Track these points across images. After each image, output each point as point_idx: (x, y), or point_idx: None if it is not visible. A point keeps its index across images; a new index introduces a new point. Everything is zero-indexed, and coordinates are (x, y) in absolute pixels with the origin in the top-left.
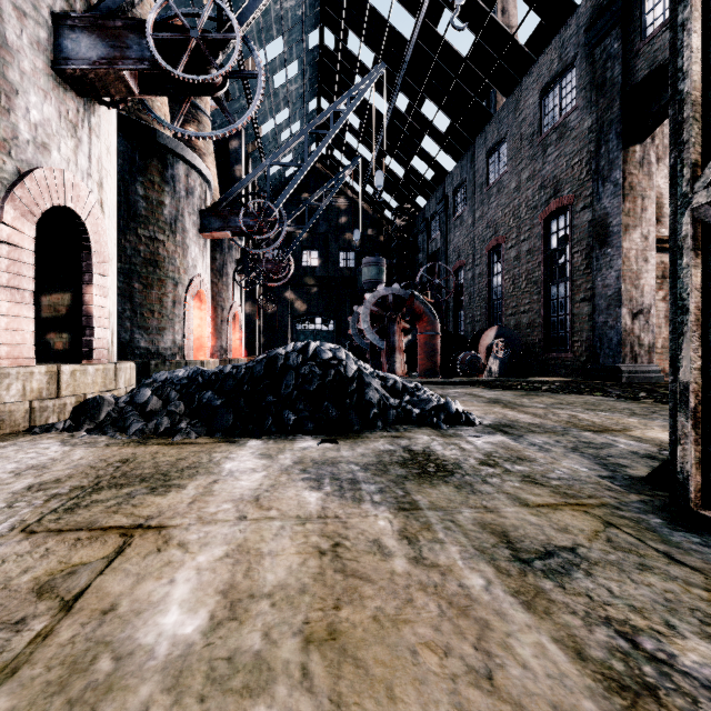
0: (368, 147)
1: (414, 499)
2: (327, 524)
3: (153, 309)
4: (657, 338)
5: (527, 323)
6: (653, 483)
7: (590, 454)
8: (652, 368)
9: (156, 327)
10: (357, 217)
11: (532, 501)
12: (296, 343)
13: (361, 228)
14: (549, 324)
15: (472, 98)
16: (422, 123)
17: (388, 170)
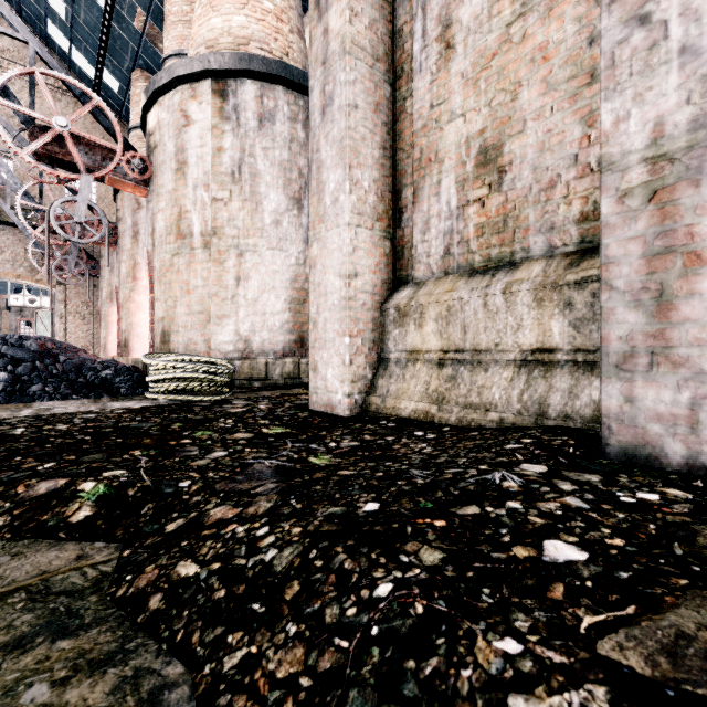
0: None
1: None
2: None
3: None
4: None
5: None
6: None
7: None
8: None
9: None
10: None
11: None
12: None
13: None
14: None
15: None
16: None
17: None
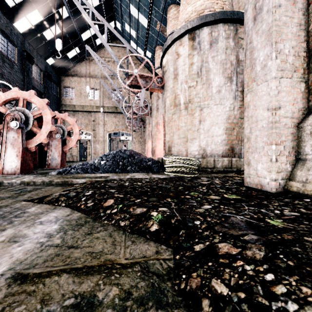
0: None
1: None
2: None
3: None
4: None
5: None
6: None
7: None
8: None
9: None
10: None
11: None
12: None
13: None
14: None
15: None
16: None
17: None
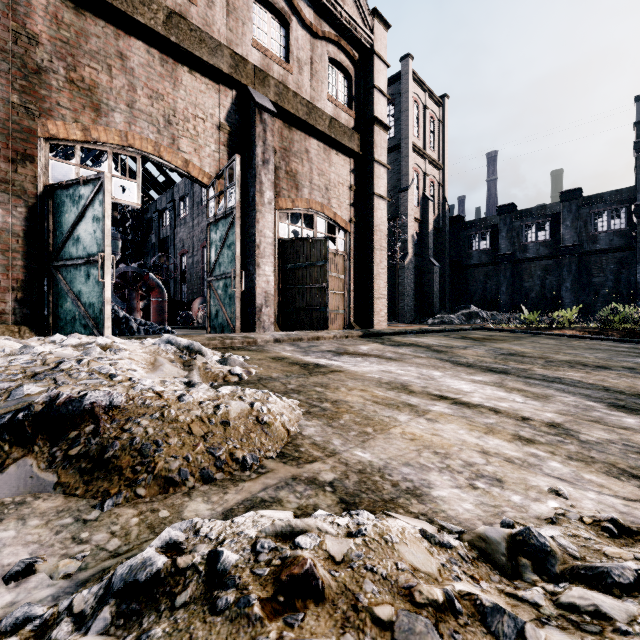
0: None
1: None
2: None
3: None
4: None
5: None
6: None
7: None
8: None
9: None
10: None
11: None
12: None
13: None
14: None
15: None
16: None
17: (124, 162)
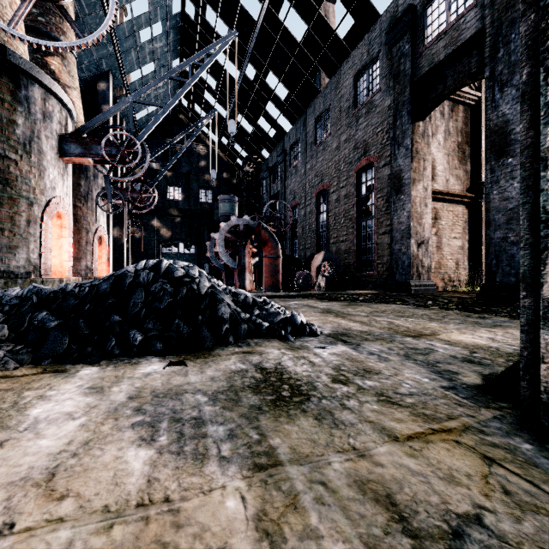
0: (223, 105)
1: (272, 445)
2: (147, 523)
3: (3, 227)
4: (431, 261)
5: (344, 250)
6: (490, 392)
7: (422, 362)
8: (430, 283)
9: (6, 245)
10: (214, 162)
11: (399, 431)
12: (147, 261)
13: (218, 171)
14: (360, 251)
15: (305, 75)
16: (267, 91)
17: (239, 126)
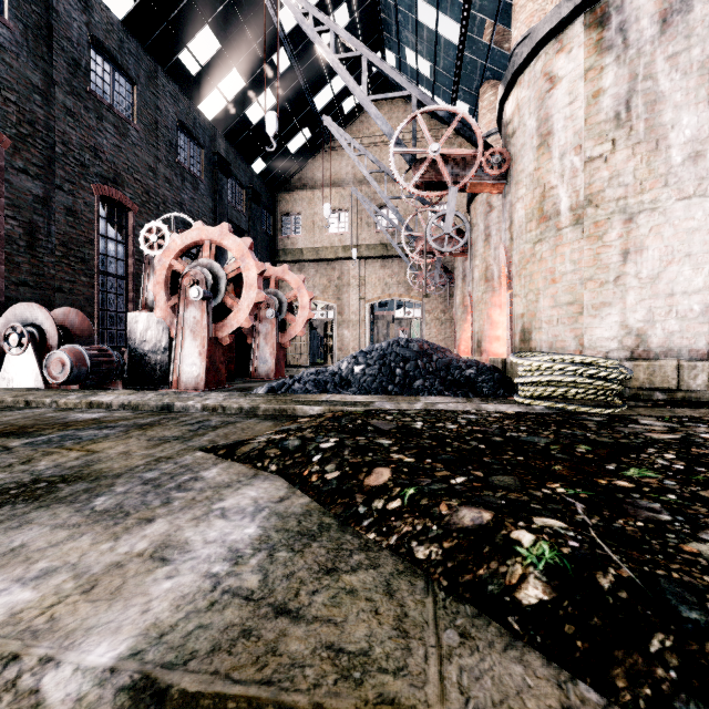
0: None
1: None
2: None
3: None
4: None
5: None
6: None
7: None
8: None
9: None
10: None
11: None
12: None
13: None
14: None
15: None
16: None
17: None
